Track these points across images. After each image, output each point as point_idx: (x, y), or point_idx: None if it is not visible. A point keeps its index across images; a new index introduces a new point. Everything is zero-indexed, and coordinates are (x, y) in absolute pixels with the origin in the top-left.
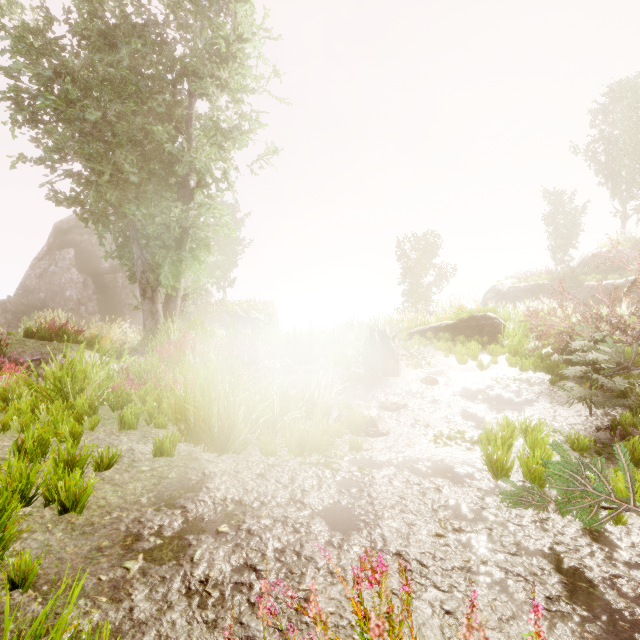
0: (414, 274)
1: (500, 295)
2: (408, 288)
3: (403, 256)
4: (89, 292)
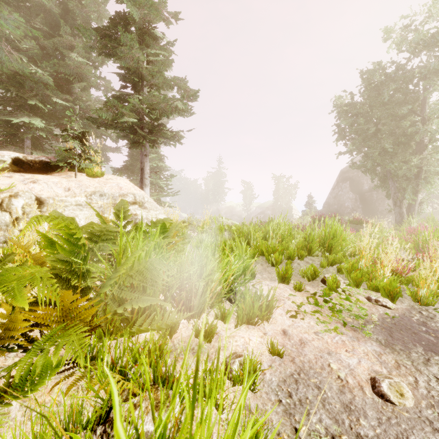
0: None
1: None
2: None
3: None
4: (357, 203)
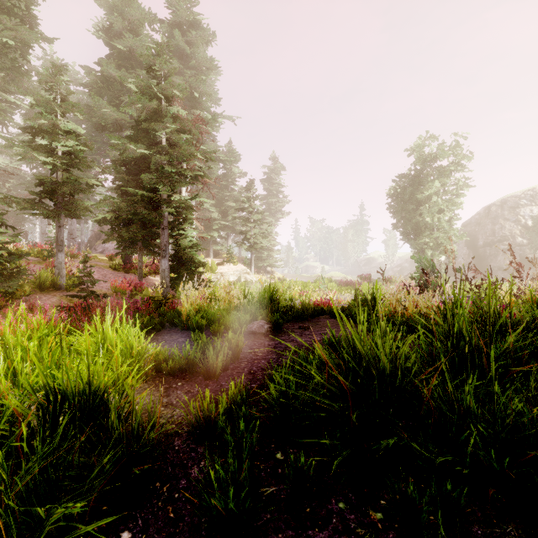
0: None
1: None
2: None
3: None
4: (469, 259)
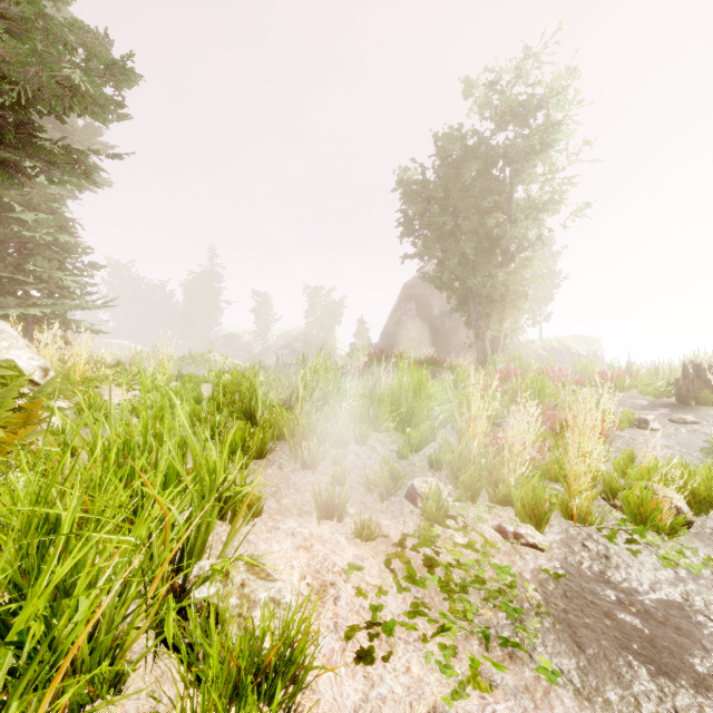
0: None
1: None
2: None
3: None
4: (426, 334)
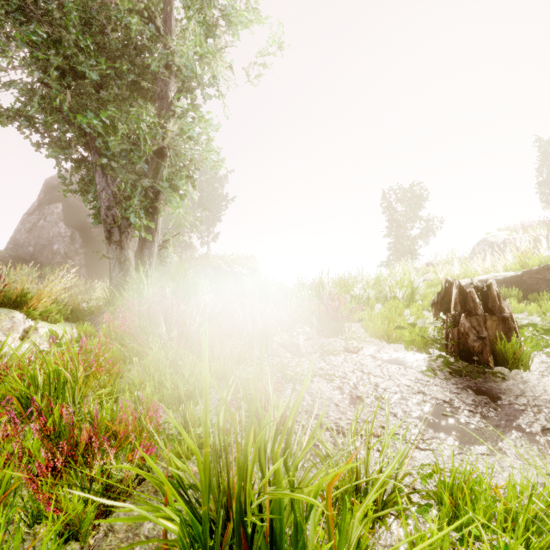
0: (400, 227)
1: (493, 247)
2: (393, 241)
3: (388, 208)
4: (76, 246)
